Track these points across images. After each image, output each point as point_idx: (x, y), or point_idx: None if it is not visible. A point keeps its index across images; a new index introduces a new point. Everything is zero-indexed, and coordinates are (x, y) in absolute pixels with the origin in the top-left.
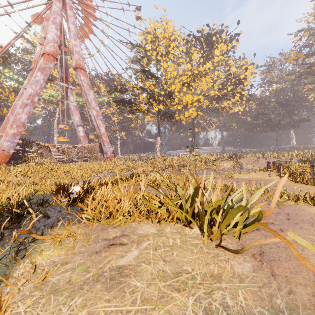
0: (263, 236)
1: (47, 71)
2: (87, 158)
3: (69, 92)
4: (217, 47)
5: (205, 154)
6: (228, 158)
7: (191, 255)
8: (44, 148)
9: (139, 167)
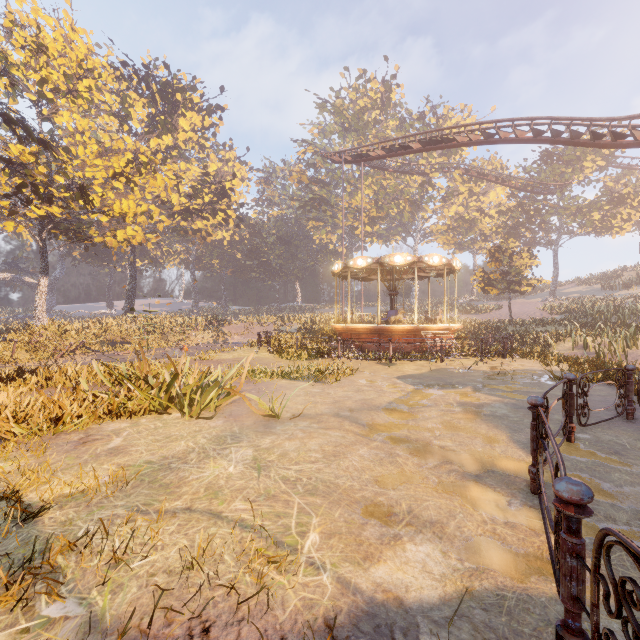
0: (235, 406)
1: None
2: None
3: None
4: (185, 116)
5: (162, 317)
6: (205, 324)
7: (176, 428)
8: None
9: None
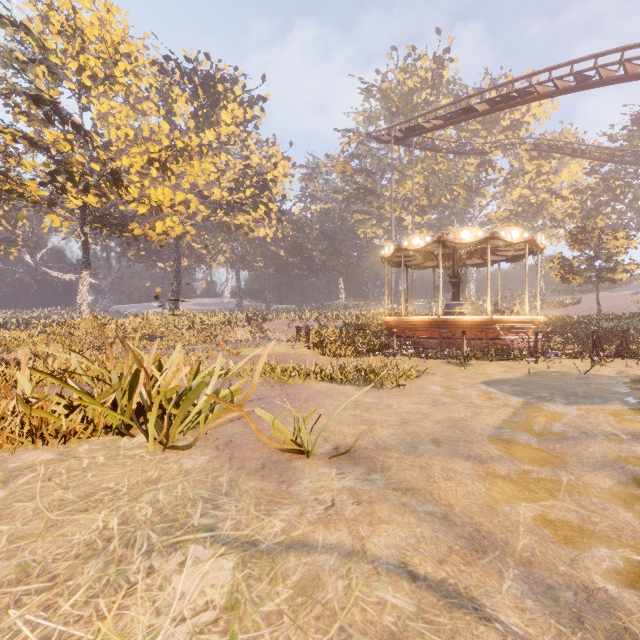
0: (242, 424)
1: None
2: None
3: None
4: (227, 108)
5: (204, 313)
6: (246, 321)
7: (121, 469)
8: None
9: (20, 345)
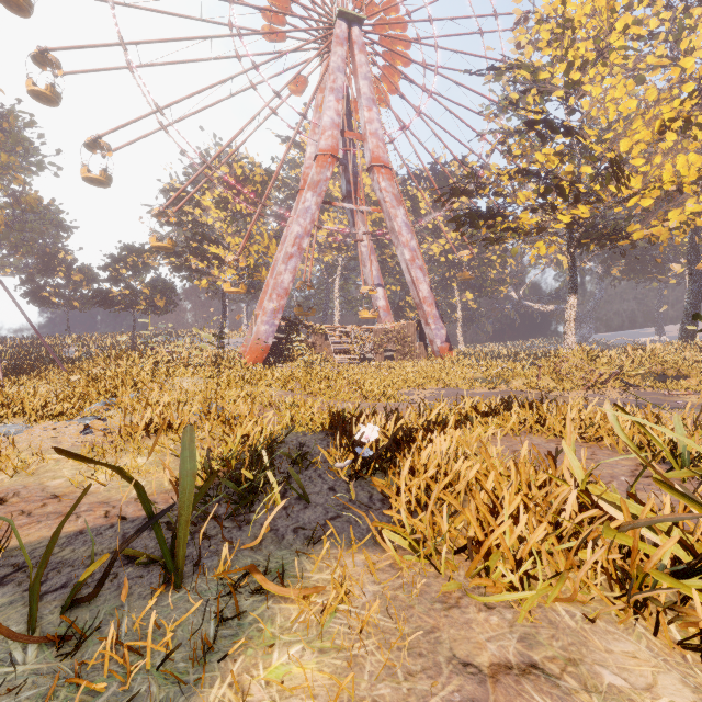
0: None
1: (322, 186)
2: (392, 352)
3: (358, 221)
4: None
5: None
6: None
7: None
8: (317, 334)
9: (514, 377)
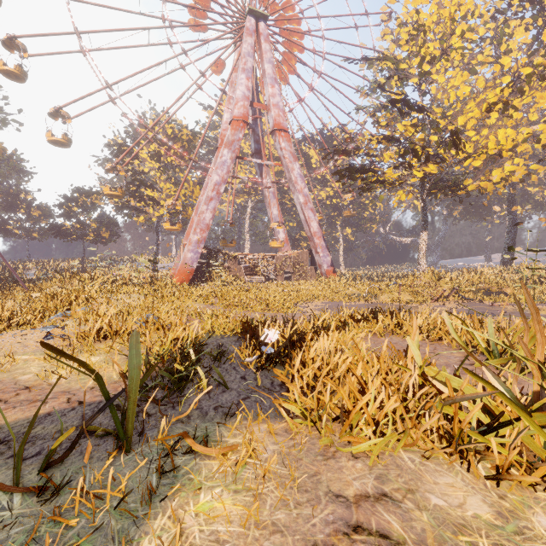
0: None
1: (235, 145)
2: (290, 274)
3: (264, 172)
4: None
5: None
6: None
7: None
8: (232, 260)
9: (381, 293)
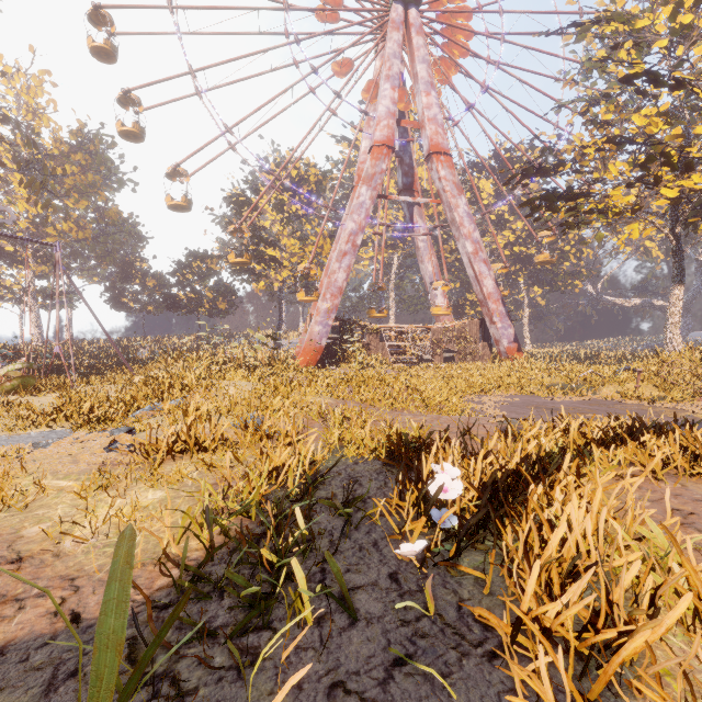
0: None
1: (377, 179)
2: (451, 353)
3: (415, 215)
4: None
5: None
6: None
7: None
8: (372, 334)
9: (603, 383)
